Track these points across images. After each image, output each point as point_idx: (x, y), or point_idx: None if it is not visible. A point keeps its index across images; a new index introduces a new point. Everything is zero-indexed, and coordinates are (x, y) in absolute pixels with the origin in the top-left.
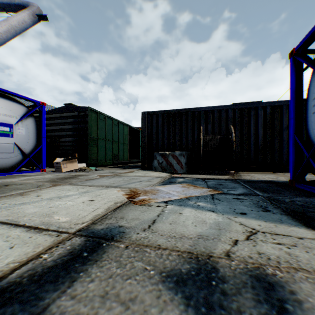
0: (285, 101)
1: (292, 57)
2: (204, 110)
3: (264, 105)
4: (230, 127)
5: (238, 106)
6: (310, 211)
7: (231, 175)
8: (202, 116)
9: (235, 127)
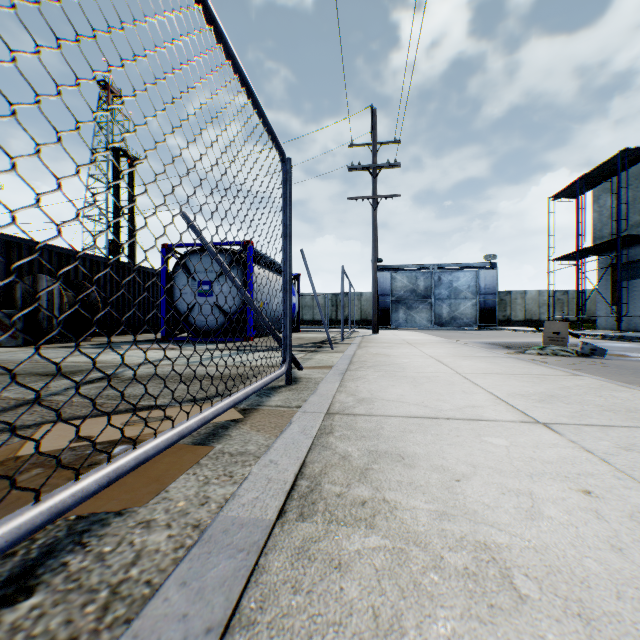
0: (103, 258)
1: (165, 249)
2: (7, 239)
3: (85, 256)
4: (81, 282)
5: (58, 249)
6: (212, 342)
7: (90, 341)
8: (1, 249)
9: (52, 277)
